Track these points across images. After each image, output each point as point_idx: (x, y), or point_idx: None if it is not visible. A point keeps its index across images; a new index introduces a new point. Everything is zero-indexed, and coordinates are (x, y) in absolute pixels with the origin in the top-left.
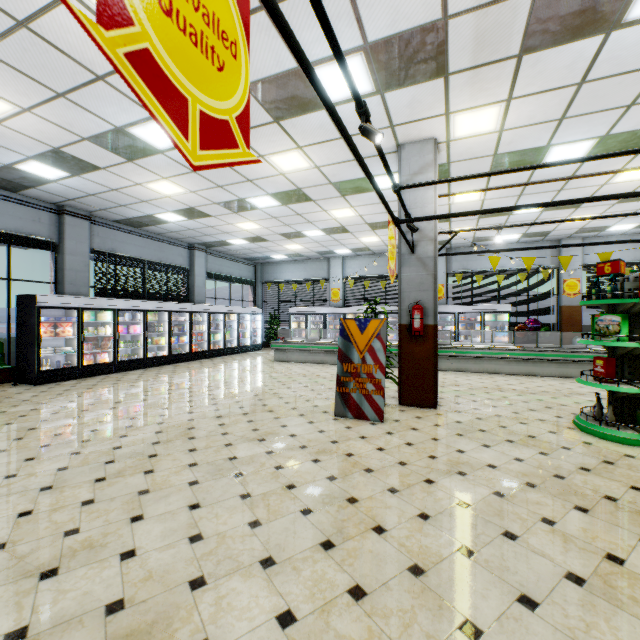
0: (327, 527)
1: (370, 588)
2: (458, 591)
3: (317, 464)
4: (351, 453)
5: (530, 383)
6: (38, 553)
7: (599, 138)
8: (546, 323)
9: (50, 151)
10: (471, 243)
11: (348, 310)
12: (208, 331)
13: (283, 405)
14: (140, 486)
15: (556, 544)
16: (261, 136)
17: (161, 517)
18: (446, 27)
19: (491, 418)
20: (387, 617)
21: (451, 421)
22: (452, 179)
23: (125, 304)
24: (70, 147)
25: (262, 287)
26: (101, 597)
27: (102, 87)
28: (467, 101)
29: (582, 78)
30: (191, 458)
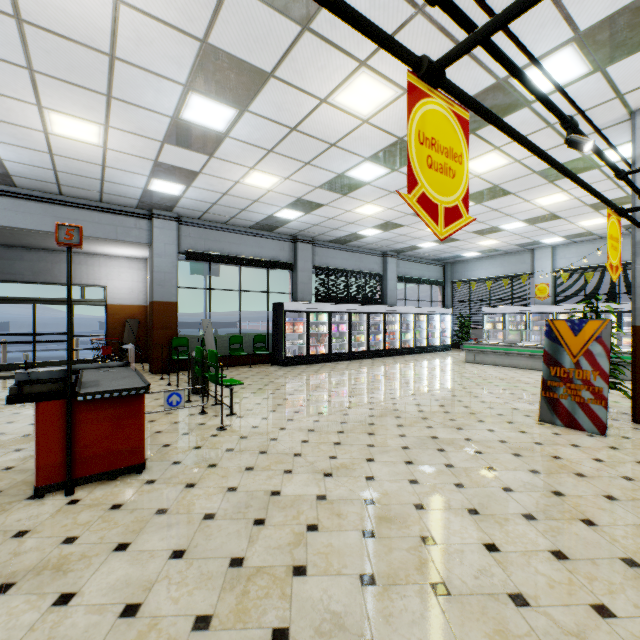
0: (528, 505)
1: (573, 556)
2: None
3: (517, 457)
4: (558, 456)
5: None
6: (318, 463)
7: None
8: None
9: (295, 201)
10: None
11: (559, 309)
12: (399, 330)
13: (478, 403)
14: (367, 441)
15: None
16: None
17: (386, 463)
18: None
19: None
20: (590, 579)
21: None
22: None
23: (336, 307)
24: (307, 195)
25: (451, 287)
26: (360, 494)
27: (333, 150)
28: None
29: None
30: (400, 431)
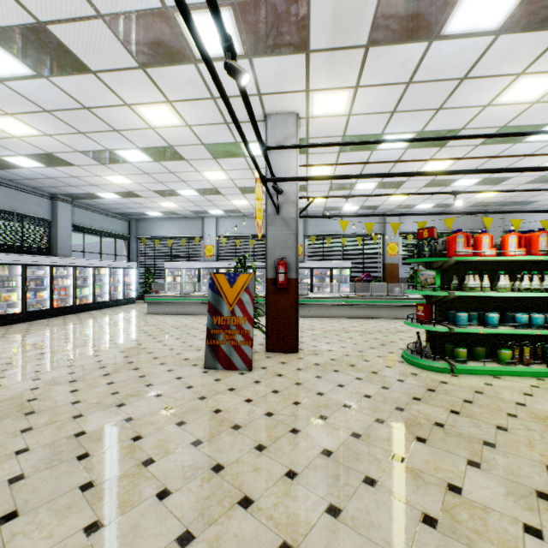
0: (187, 512)
1: None
2: None
3: (182, 427)
4: (219, 409)
5: (367, 324)
6: None
7: (417, 133)
8: (376, 276)
9: None
10: (323, 211)
11: (221, 265)
12: (74, 285)
13: (151, 361)
14: None
15: (408, 483)
16: (126, 82)
17: None
18: (309, 1)
19: (342, 358)
20: None
21: (311, 364)
22: (314, 145)
23: None
24: None
25: (137, 242)
26: None
27: None
28: (324, 82)
29: (410, 78)
30: (22, 442)
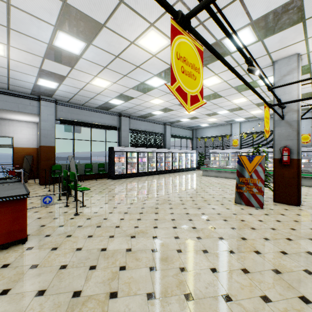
0: (231, 246)
1: (251, 271)
2: (299, 284)
3: (225, 221)
4: (243, 220)
5: None
6: (128, 230)
7: None
8: None
9: (119, 95)
10: None
11: (242, 150)
12: (172, 161)
13: (208, 195)
14: (154, 217)
15: None
16: None
17: (163, 228)
18: None
19: None
20: (259, 282)
21: (309, 214)
22: (306, 79)
23: (141, 149)
24: (125, 92)
25: (196, 140)
26: (149, 246)
27: (138, 70)
28: None
29: None
30: (171, 211)
